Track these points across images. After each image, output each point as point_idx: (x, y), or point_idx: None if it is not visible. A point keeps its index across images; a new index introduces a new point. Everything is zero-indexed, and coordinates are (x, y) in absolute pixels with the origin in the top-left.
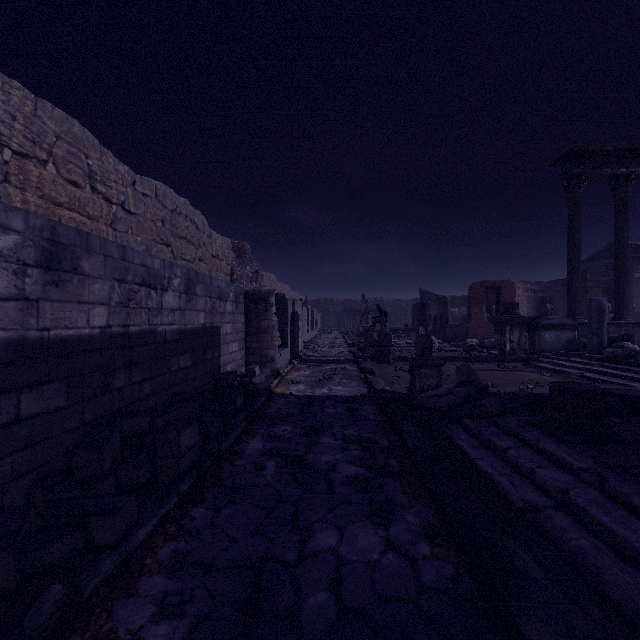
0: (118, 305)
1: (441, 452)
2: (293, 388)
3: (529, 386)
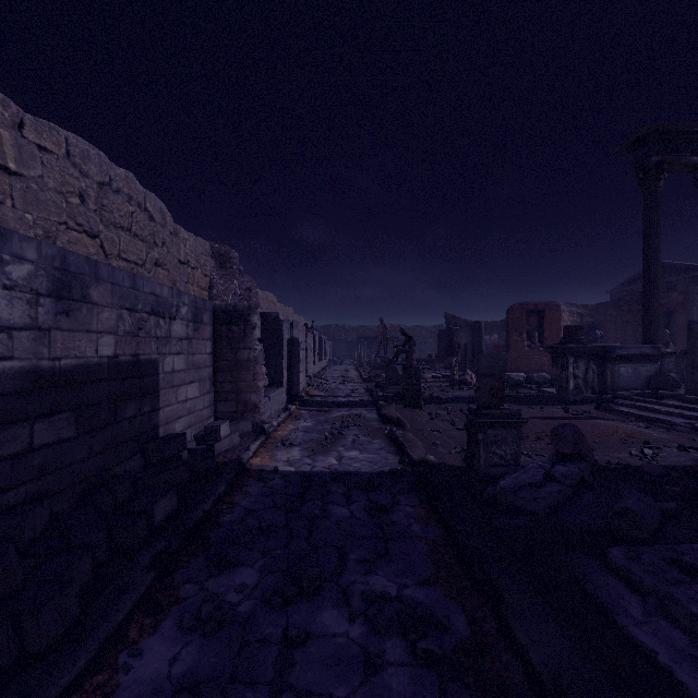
0: None
1: (624, 691)
2: (282, 456)
3: (646, 451)
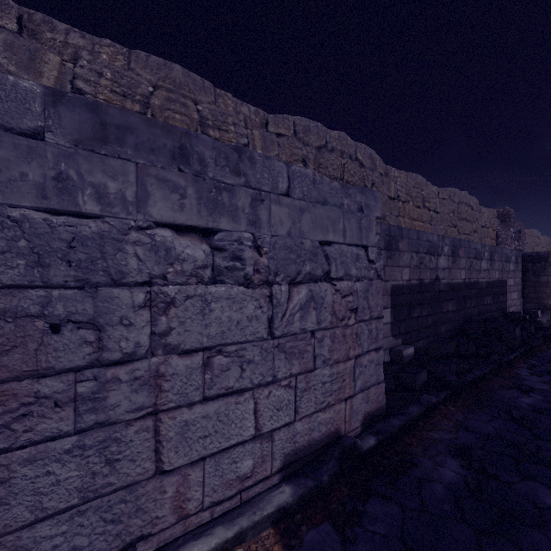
0: (467, 269)
1: None
2: None
3: None
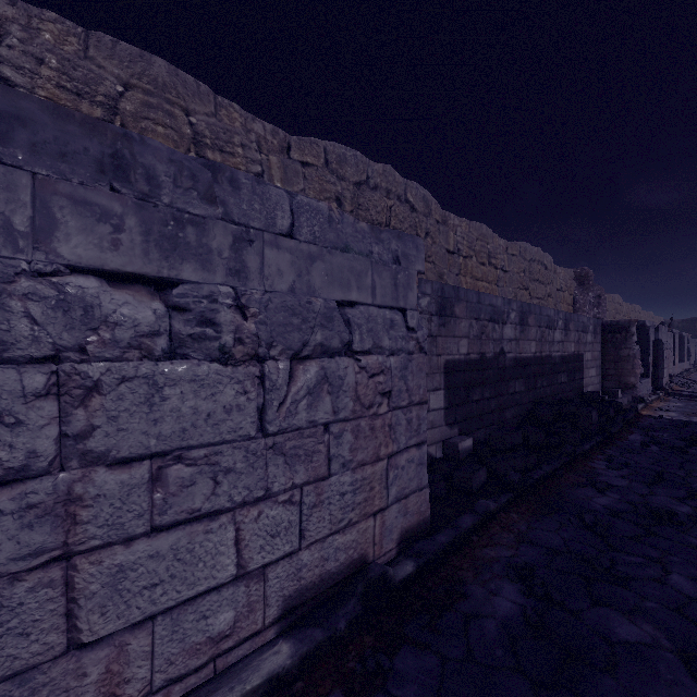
0: (538, 340)
1: None
2: (662, 413)
3: None
